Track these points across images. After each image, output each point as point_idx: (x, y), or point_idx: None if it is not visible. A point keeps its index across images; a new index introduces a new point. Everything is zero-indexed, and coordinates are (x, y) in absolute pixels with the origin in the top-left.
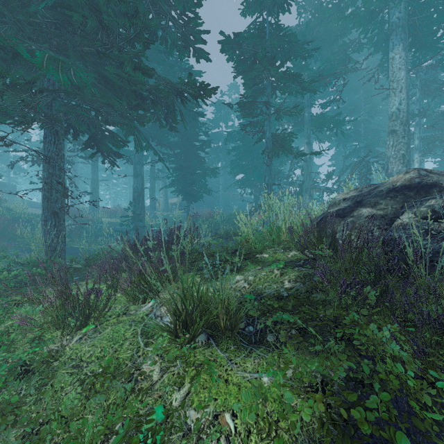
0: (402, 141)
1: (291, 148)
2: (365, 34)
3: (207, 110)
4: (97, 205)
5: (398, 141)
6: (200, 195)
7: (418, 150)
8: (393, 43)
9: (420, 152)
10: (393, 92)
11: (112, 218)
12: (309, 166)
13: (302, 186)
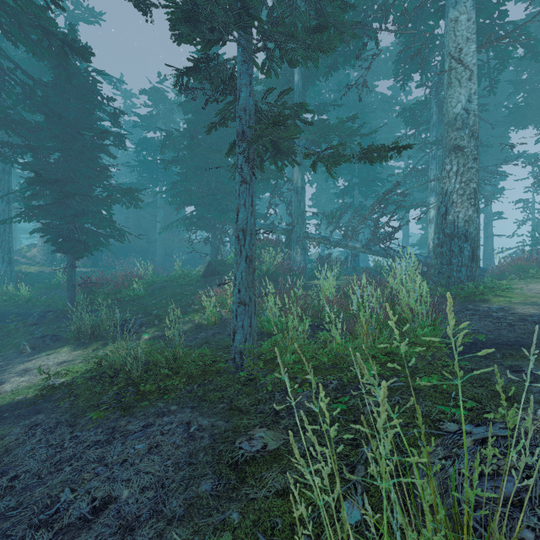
0: (473, 167)
1: (292, 152)
2: None
3: (139, 107)
4: None
5: (467, 165)
6: (97, 241)
7: (435, 193)
8: None
9: (436, 195)
10: (456, 79)
11: None
12: (301, 202)
13: (291, 233)
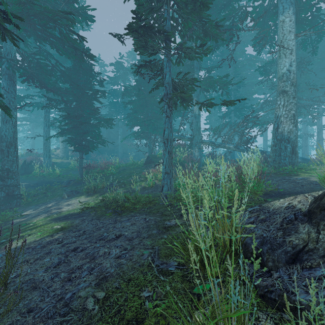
0: (292, 102)
1: (191, 99)
2: None
3: (108, 71)
4: None
5: (289, 101)
6: (94, 146)
7: None
8: (283, 6)
9: None
10: (283, 54)
11: None
12: (198, 122)
13: (192, 140)
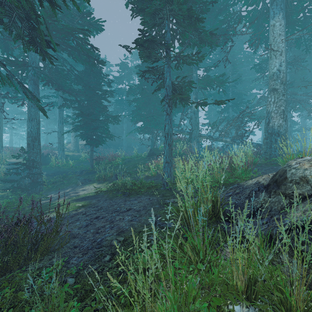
0: (282, 99)
1: (189, 98)
2: (247, 5)
3: (114, 71)
4: (0, 146)
5: (279, 98)
6: (103, 140)
7: None
8: (274, 12)
9: None
10: (274, 55)
11: (20, 158)
12: (196, 118)
13: (191, 134)
